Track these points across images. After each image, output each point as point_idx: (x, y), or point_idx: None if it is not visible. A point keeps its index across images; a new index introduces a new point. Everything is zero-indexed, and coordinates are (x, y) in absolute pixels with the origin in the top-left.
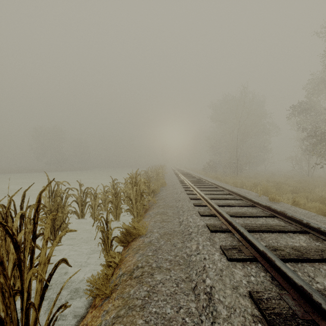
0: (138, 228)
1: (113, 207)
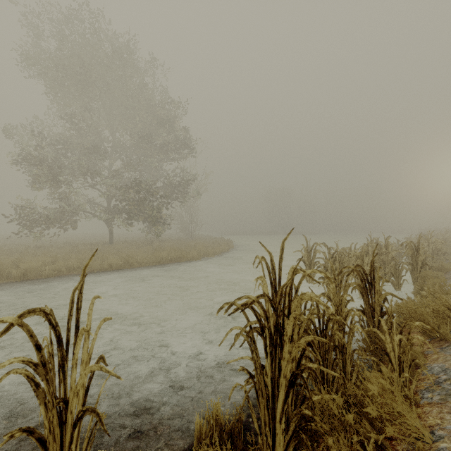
0: (446, 266)
1: (409, 259)
